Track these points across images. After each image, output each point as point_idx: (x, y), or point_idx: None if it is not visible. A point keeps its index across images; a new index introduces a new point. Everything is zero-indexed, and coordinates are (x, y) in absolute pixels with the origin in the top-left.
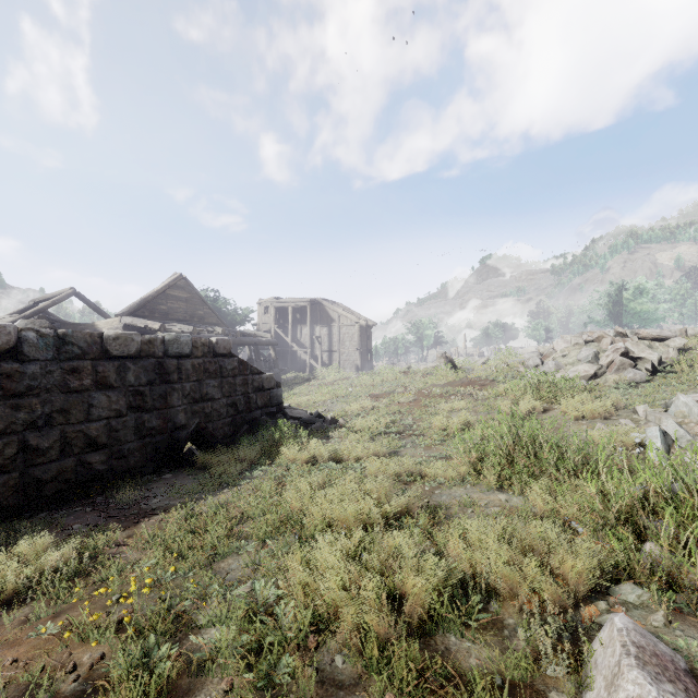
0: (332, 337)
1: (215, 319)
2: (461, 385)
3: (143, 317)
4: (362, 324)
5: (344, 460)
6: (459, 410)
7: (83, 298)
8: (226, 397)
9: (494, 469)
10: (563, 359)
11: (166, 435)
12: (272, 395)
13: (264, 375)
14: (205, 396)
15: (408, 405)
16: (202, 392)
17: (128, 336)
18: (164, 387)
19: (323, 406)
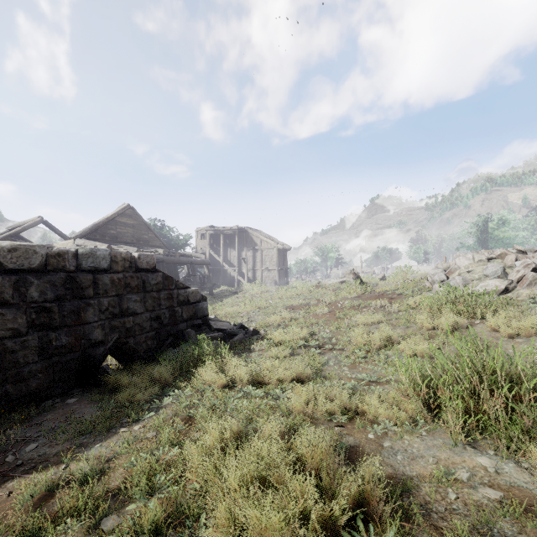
0: (255, 258)
1: (158, 242)
2: (371, 298)
3: (95, 240)
4: (280, 247)
5: (264, 383)
6: (375, 323)
7: (49, 225)
8: (149, 311)
9: (459, 413)
10: (468, 274)
11: (78, 353)
12: (197, 308)
13: (189, 290)
14: (126, 311)
15: (323, 316)
16: (122, 306)
17: (28, 248)
18: (76, 303)
19: (246, 316)
